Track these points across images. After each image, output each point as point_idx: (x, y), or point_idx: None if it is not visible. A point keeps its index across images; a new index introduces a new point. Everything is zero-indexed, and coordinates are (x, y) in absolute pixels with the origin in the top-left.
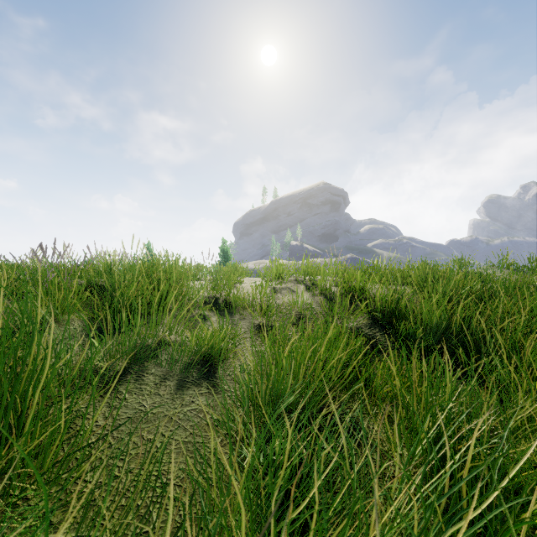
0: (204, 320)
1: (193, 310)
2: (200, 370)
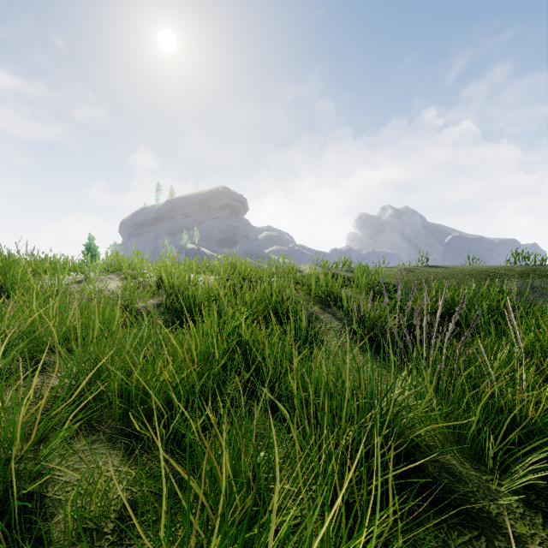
0: None
1: None
2: None
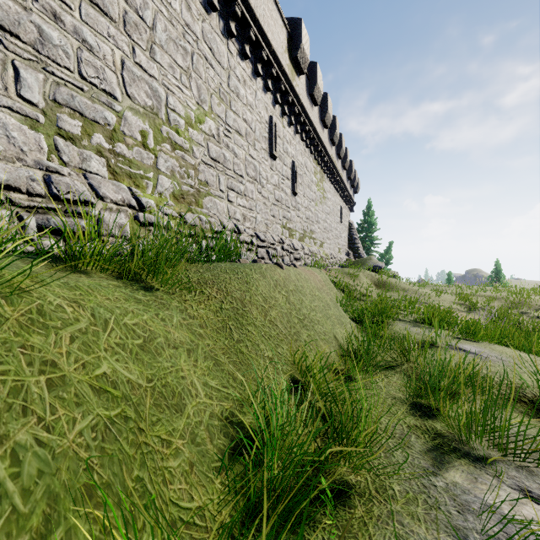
0: (539, 310)
1: (535, 307)
2: (536, 317)
